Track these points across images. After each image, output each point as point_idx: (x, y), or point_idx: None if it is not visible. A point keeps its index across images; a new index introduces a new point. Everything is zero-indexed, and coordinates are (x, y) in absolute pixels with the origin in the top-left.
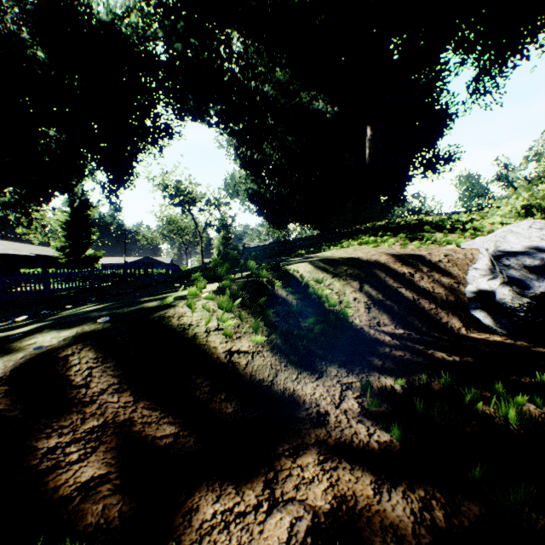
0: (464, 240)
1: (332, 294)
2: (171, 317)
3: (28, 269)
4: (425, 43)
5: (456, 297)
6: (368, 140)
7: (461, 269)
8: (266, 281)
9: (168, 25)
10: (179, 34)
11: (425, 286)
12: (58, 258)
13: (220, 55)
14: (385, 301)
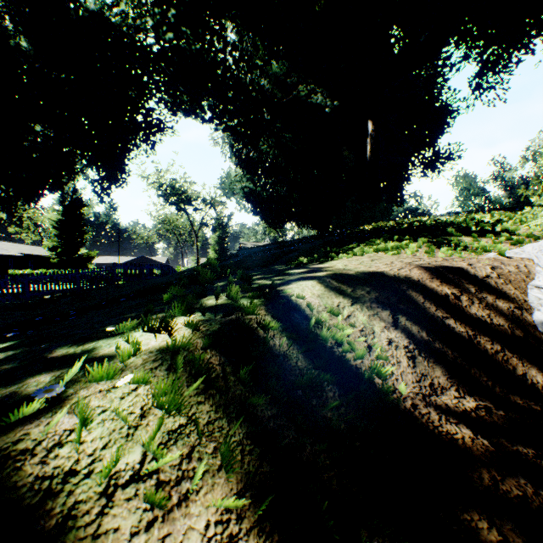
0: (506, 246)
1: (355, 333)
2: (27, 453)
3: (17, 269)
4: (428, 35)
5: (525, 331)
6: (369, 135)
7: (518, 287)
8: (256, 321)
9: (158, 13)
10: (171, 25)
11: (479, 314)
12: (50, 258)
13: (213, 45)
14: (432, 343)
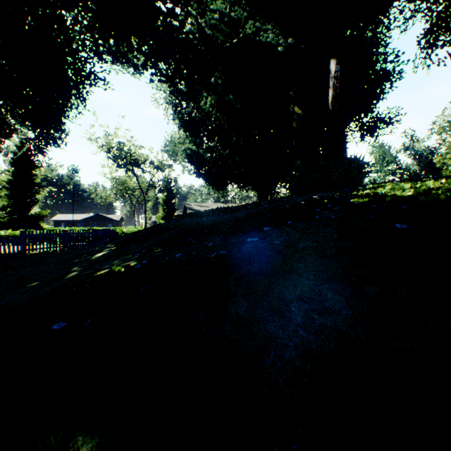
0: None
1: None
2: None
3: None
4: None
5: None
6: (332, 77)
7: None
8: None
9: None
10: None
11: None
12: None
13: None
14: None
